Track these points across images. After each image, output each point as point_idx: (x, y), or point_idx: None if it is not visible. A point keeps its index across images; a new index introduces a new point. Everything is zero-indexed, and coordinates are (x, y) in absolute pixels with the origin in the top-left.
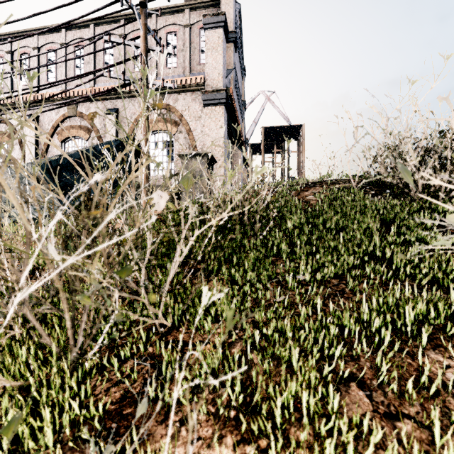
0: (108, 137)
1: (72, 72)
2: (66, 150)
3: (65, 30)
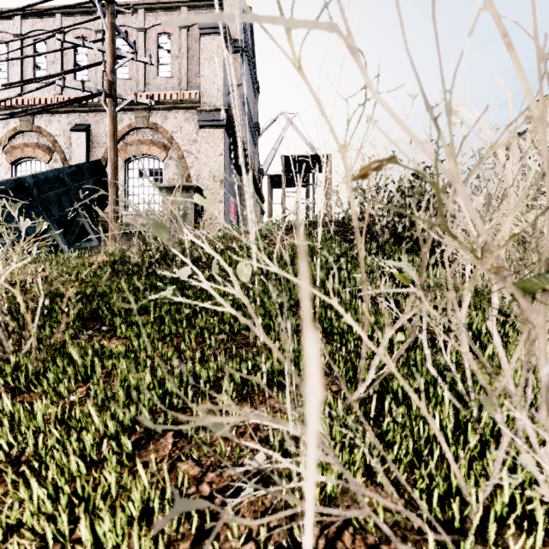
0: (76, 160)
1: (31, 73)
2: (18, 174)
3: (21, 18)
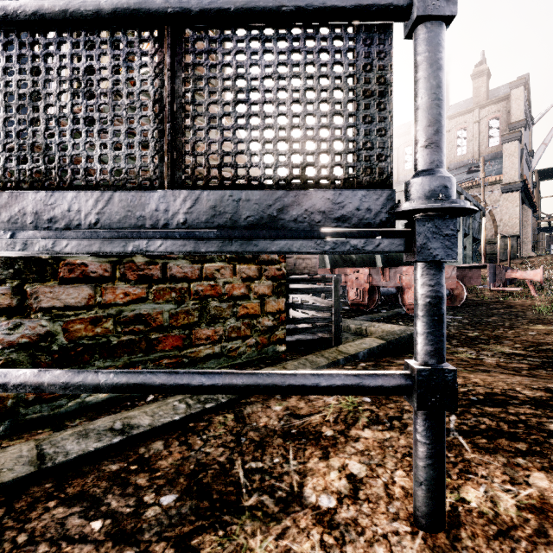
0: None
1: None
2: None
3: None
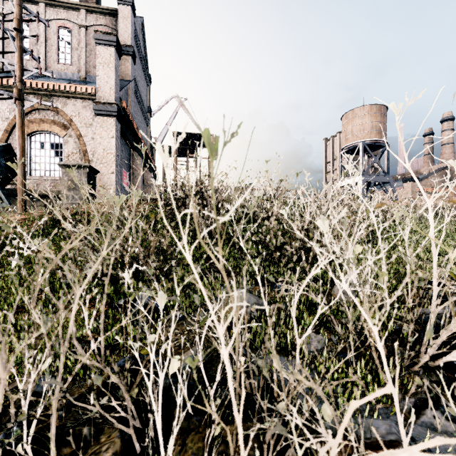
0: None
1: None
2: None
3: None
